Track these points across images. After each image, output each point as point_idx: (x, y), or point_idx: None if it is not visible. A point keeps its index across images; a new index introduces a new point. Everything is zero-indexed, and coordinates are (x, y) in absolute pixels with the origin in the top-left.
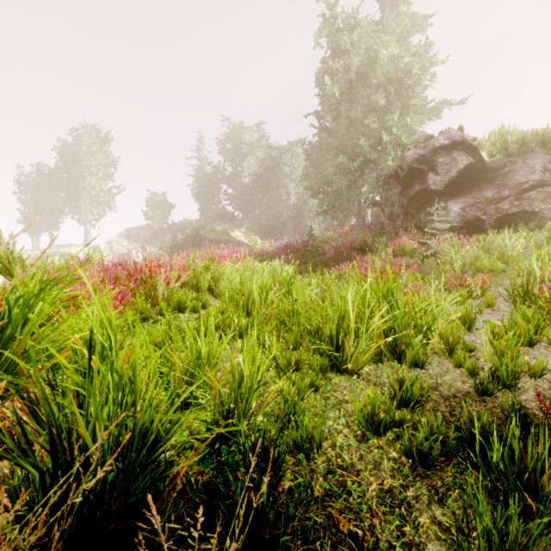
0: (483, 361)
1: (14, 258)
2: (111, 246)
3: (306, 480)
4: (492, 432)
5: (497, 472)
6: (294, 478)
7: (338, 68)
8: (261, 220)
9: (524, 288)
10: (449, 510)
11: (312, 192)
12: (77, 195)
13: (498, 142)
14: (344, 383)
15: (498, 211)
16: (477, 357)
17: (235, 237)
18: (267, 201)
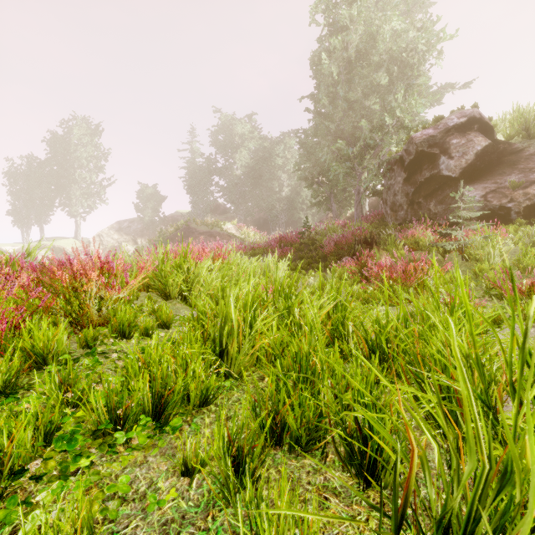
0: None
1: None
2: (101, 239)
3: None
4: None
5: None
6: None
7: (336, 44)
8: (253, 213)
9: None
10: None
11: (306, 182)
12: (67, 187)
13: (517, 123)
14: None
15: (528, 198)
16: None
17: (226, 229)
18: (259, 193)
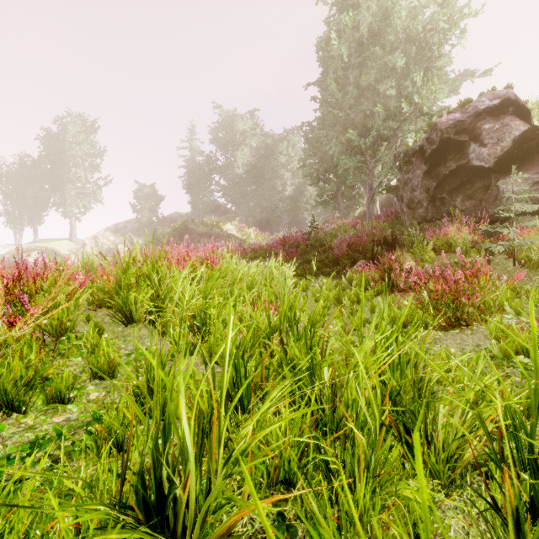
0: None
1: None
2: (97, 240)
3: None
4: None
5: None
6: None
7: (347, 22)
8: (255, 213)
9: None
10: None
11: (311, 179)
12: (61, 186)
13: None
14: None
15: None
16: None
17: (226, 230)
18: (261, 192)
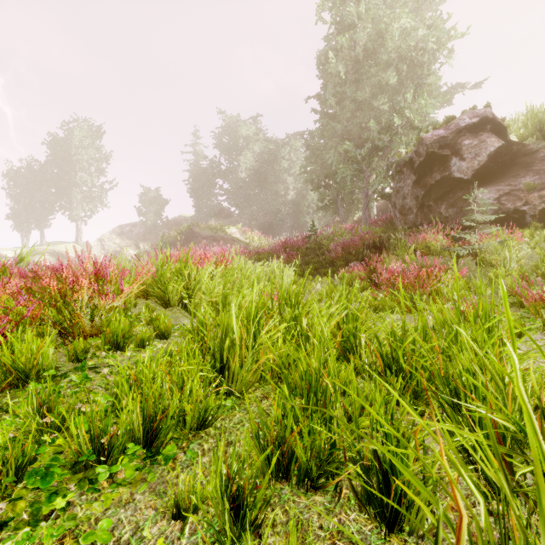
0: None
1: None
2: (103, 243)
3: None
4: None
5: None
6: None
7: (344, 43)
8: (258, 217)
9: None
10: None
11: (312, 185)
12: (68, 190)
13: (530, 123)
14: None
15: (543, 200)
16: None
17: (230, 233)
18: (264, 196)
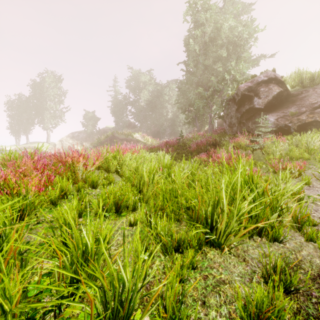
0: None
1: None
2: (62, 143)
3: None
4: None
5: None
6: None
7: (198, 34)
8: (151, 127)
9: None
10: None
11: (181, 110)
12: (42, 112)
13: (297, 79)
14: (218, 258)
15: (299, 121)
16: None
17: (135, 137)
18: (154, 116)
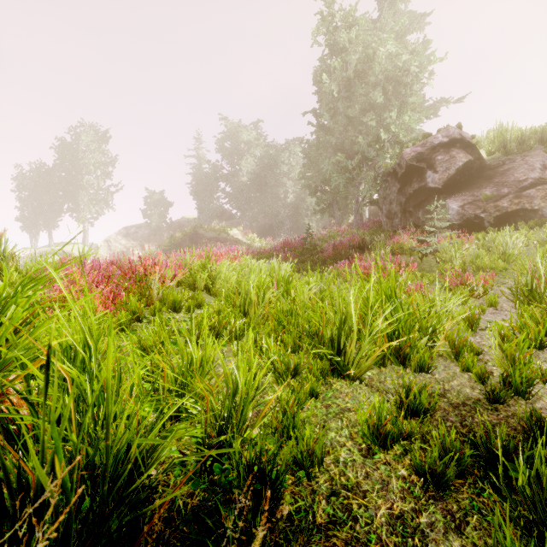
0: (491, 364)
1: (6, 256)
2: (109, 244)
3: (307, 504)
4: (511, 448)
5: (524, 499)
6: (294, 501)
7: (336, 66)
8: (259, 219)
9: (528, 287)
10: (469, 541)
11: (309, 190)
12: (75, 193)
13: (497, 140)
14: (346, 389)
15: (498, 209)
16: (485, 361)
17: (233, 235)
18: (265, 199)
